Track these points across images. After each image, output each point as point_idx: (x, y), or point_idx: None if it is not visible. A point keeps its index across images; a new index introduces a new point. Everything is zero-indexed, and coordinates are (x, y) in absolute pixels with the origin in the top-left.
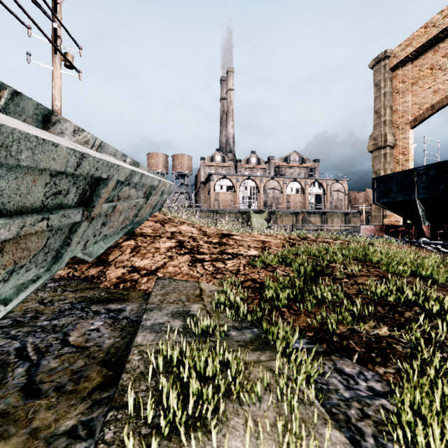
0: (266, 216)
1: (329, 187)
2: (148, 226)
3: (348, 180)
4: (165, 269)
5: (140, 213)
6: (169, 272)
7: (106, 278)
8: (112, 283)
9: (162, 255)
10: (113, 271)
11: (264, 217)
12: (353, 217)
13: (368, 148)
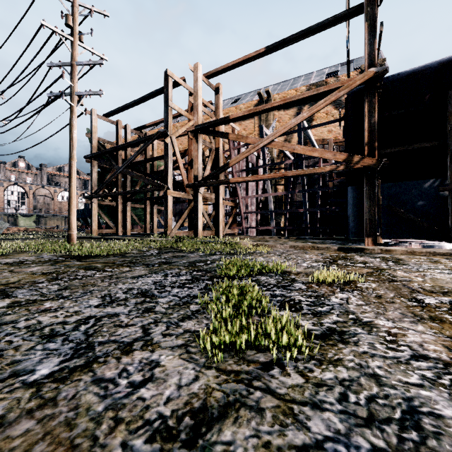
0: (35, 219)
1: None
2: None
3: None
4: None
5: None
6: None
7: None
8: None
9: None
10: None
11: (33, 220)
12: None
13: None
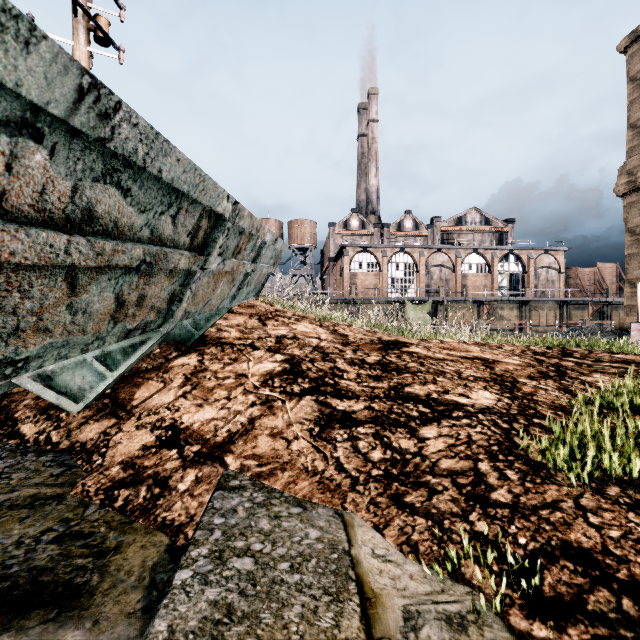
0: (429, 308)
1: (532, 261)
2: (233, 324)
3: (566, 249)
4: (249, 444)
5: (197, 295)
6: (256, 456)
7: (104, 458)
8: (104, 482)
9: (249, 396)
10: (125, 438)
11: (427, 309)
12: (575, 309)
13: (616, 190)
